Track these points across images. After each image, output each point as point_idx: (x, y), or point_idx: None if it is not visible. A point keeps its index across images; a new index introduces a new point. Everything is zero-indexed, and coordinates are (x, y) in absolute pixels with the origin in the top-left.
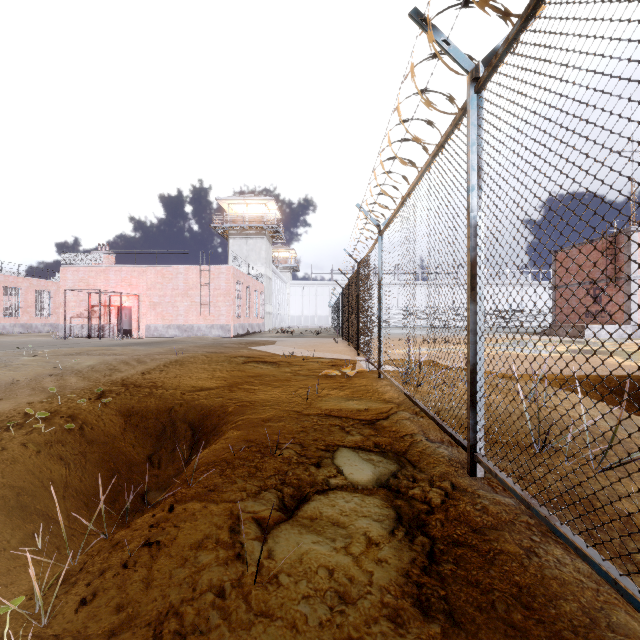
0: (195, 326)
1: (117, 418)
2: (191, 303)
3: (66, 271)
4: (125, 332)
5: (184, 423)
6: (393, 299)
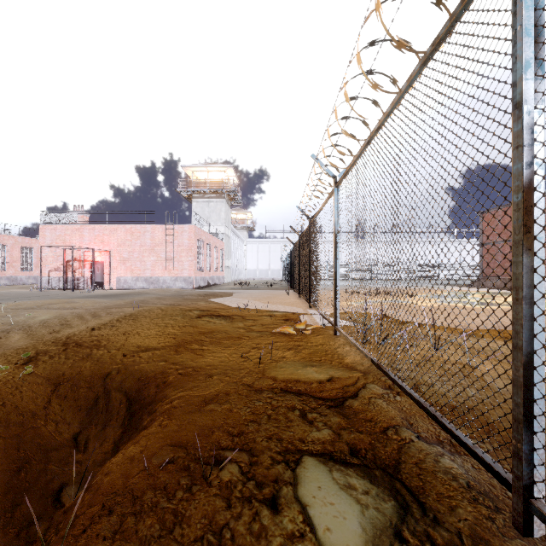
0: (161, 279)
1: (42, 388)
2: (157, 258)
3: (45, 229)
4: (98, 284)
5: (119, 393)
6: None
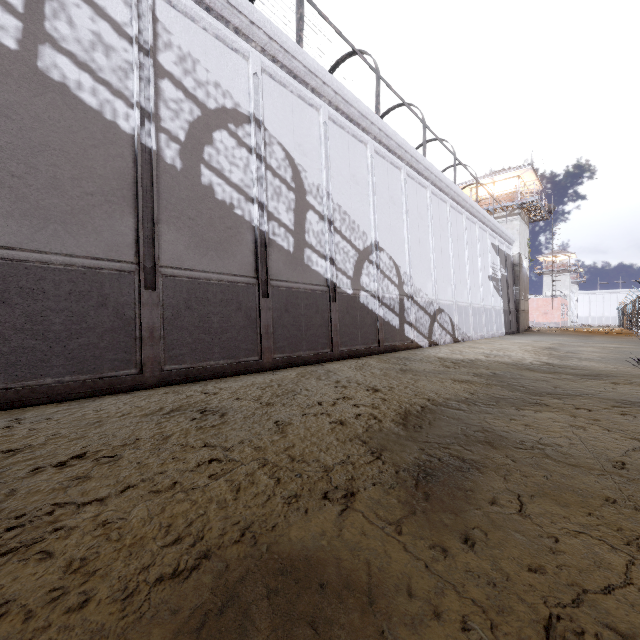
0: (541, 322)
1: None
2: (539, 313)
3: None
4: None
5: None
6: None
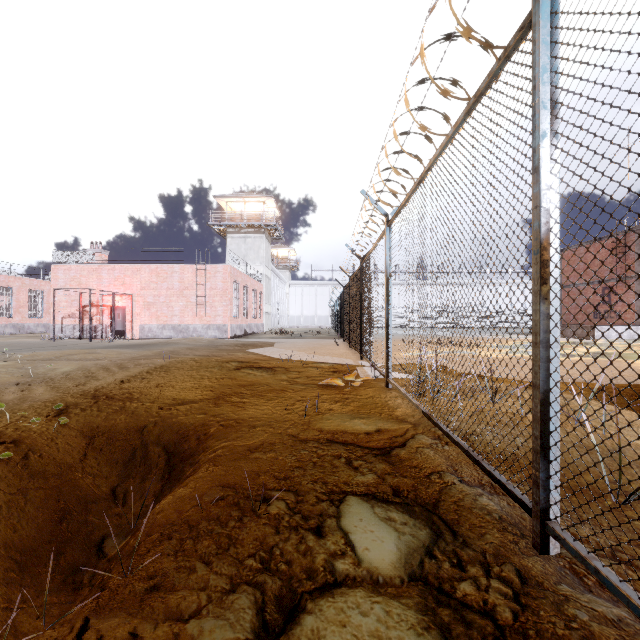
0: (191, 327)
1: (77, 440)
2: (186, 303)
3: (57, 270)
4: (118, 333)
5: (158, 446)
6: (394, 299)
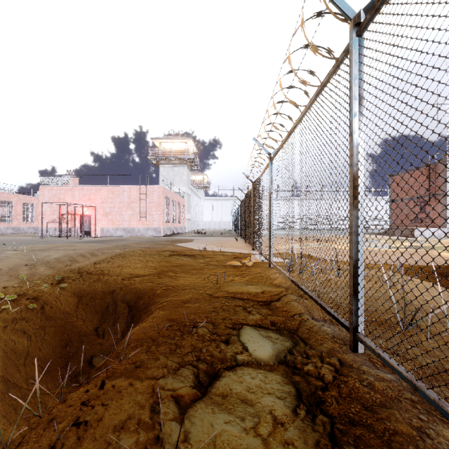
0: (136, 229)
1: (72, 299)
2: (133, 212)
3: (44, 189)
4: (86, 233)
5: (123, 302)
6: (276, 209)
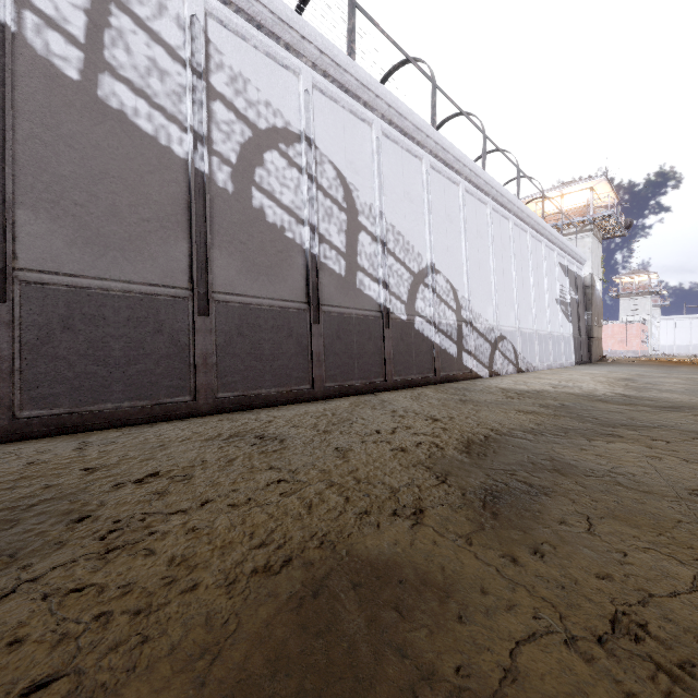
0: (617, 352)
1: None
2: (615, 341)
3: None
4: None
5: None
6: None
